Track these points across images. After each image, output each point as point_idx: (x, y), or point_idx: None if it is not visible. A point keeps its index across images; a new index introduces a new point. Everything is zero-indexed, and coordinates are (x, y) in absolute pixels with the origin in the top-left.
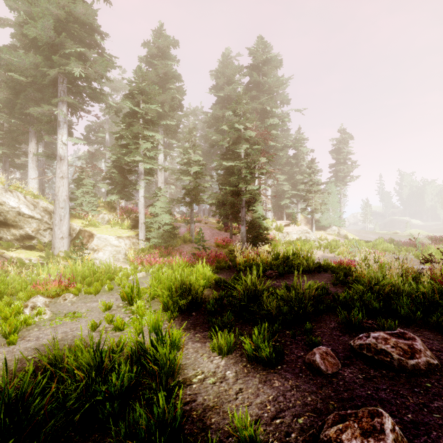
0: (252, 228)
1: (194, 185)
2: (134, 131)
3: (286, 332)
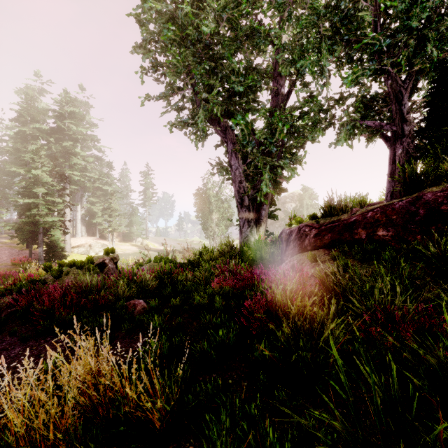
0: (50, 248)
1: None
2: None
3: None
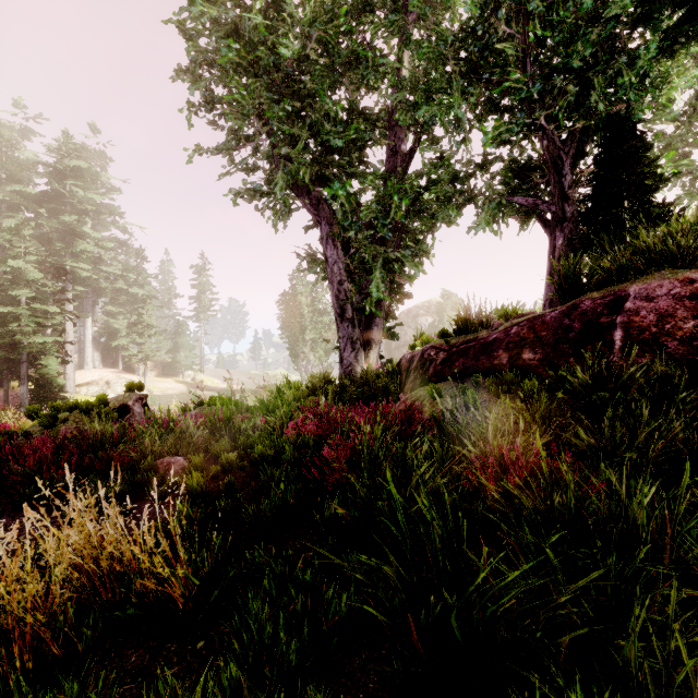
0: (40, 386)
1: None
2: None
3: None
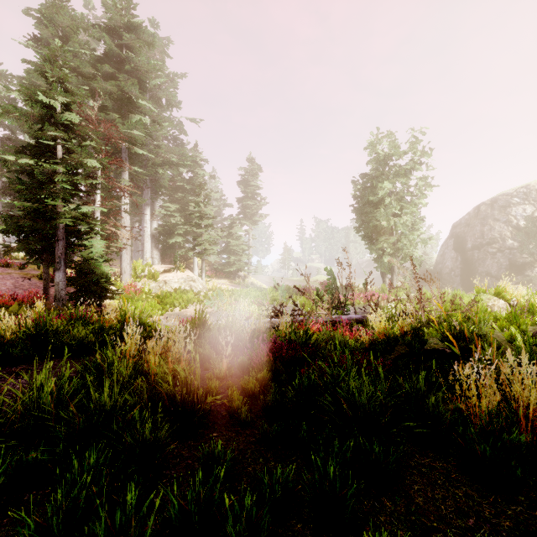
0: (80, 274)
1: None
2: None
3: None
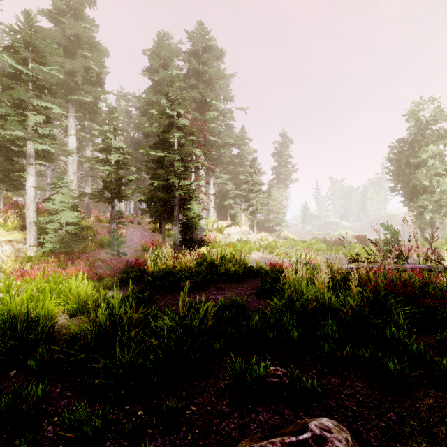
0: (186, 228)
1: (116, 177)
2: (14, 96)
3: (137, 414)
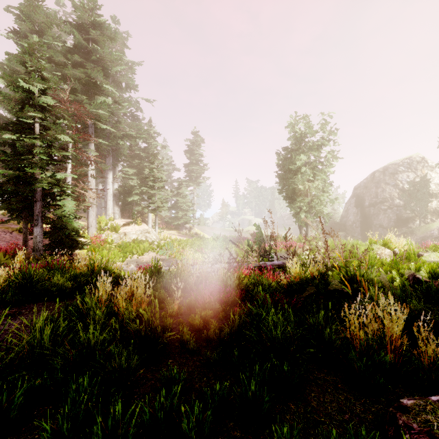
0: (55, 229)
1: None
2: None
3: None
